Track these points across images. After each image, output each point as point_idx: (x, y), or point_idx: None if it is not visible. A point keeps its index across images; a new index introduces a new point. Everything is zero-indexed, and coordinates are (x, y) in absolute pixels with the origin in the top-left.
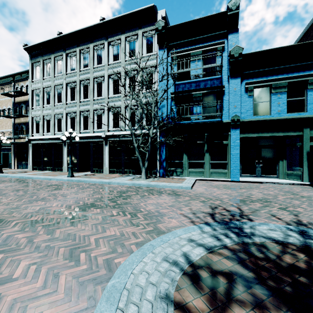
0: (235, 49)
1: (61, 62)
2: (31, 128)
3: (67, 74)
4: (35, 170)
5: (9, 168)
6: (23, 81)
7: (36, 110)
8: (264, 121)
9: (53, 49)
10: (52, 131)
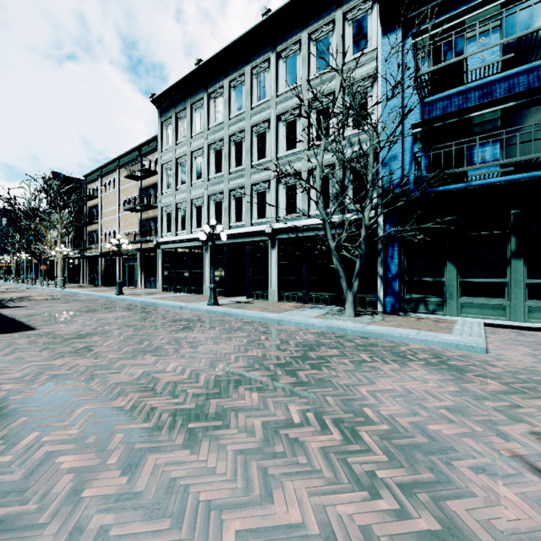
0: None
1: (201, 111)
2: (160, 225)
3: (209, 129)
4: (166, 292)
5: (135, 287)
6: (151, 154)
7: (167, 195)
8: None
9: (190, 92)
10: (188, 227)
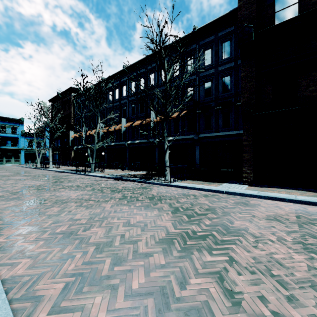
0: (23, 130)
1: None
2: None
3: None
4: None
5: None
6: None
7: None
8: (31, 149)
9: None
10: None
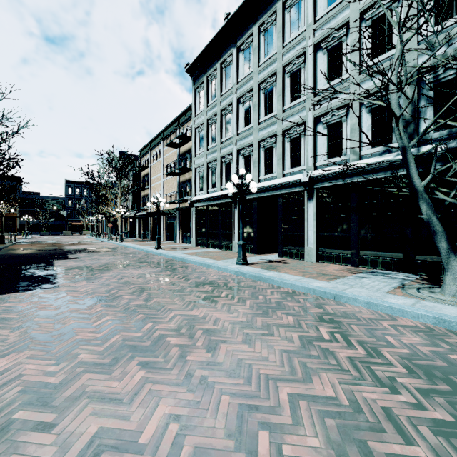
0: None
1: (230, 67)
2: (193, 185)
3: (238, 83)
4: (199, 247)
5: (175, 242)
6: (187, 123)
7: (199, 156)
8: None
9: (219, 52)
10: (218, 184)
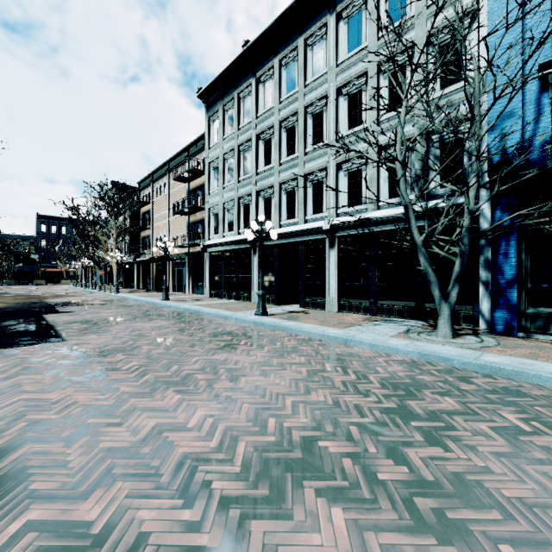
0: None
1: (249, 99)
2: (207, 227)
3: (258, 118)
4: (213, 298)
5: (184, 292)
6: (199, 154)
7: (214, 195)
8: None
9: (237, 80)
10: (235, 228)
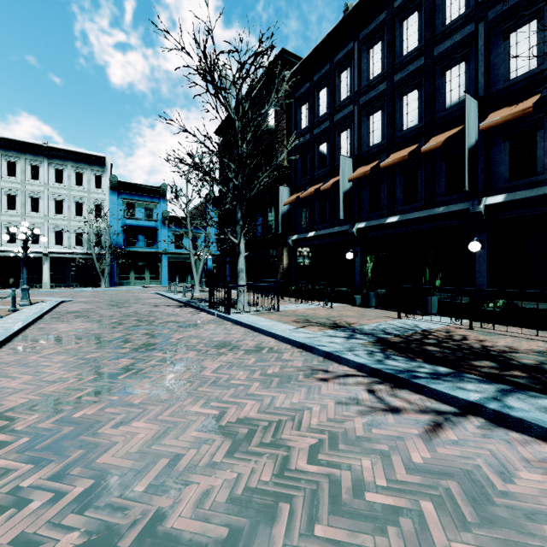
0: (166, 212)
1: None
2: None
3: None
4: None
5: None
6: None
7: None
8: (180, 253)
9: None
10: None
